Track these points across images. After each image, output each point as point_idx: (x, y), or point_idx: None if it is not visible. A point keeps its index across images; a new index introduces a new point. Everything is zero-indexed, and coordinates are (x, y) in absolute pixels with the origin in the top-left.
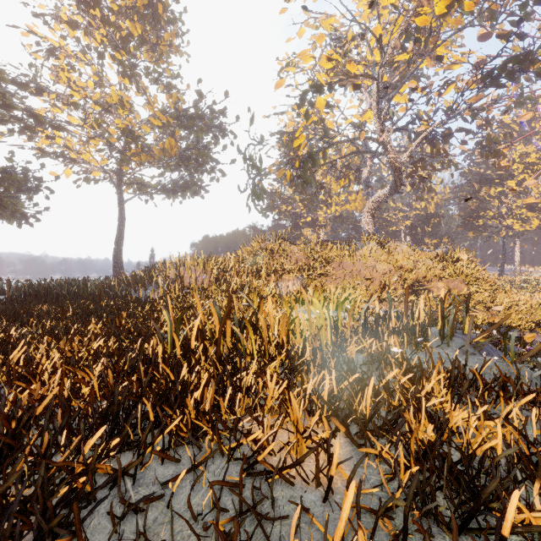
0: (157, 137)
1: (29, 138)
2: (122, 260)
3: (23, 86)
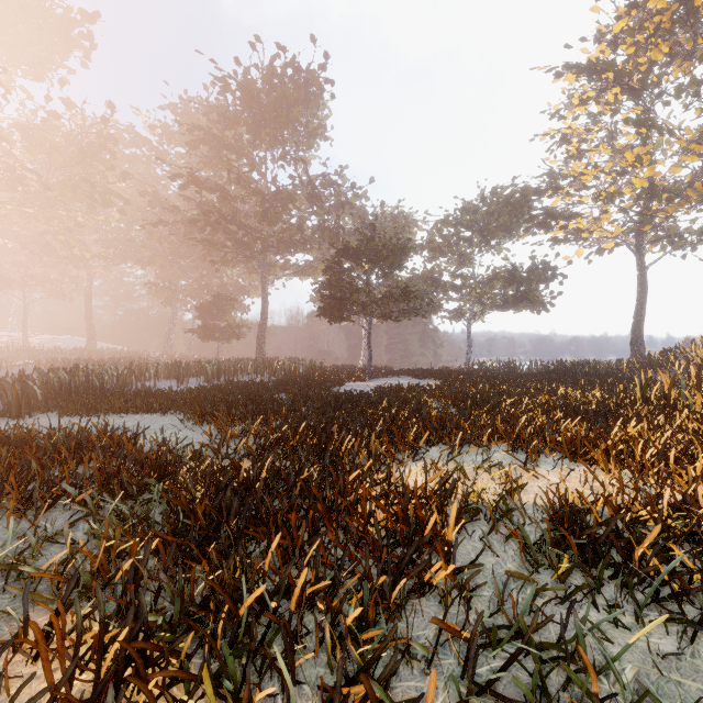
0: (691, 177)
1: (545, 231)
2: (642, 340)
3: (542, 194)
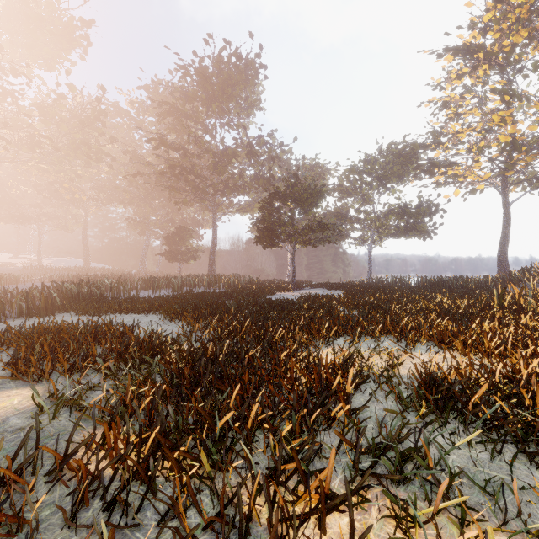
0: None
1: (429, 177)
2: (506, 260)
3: (427, 148)
